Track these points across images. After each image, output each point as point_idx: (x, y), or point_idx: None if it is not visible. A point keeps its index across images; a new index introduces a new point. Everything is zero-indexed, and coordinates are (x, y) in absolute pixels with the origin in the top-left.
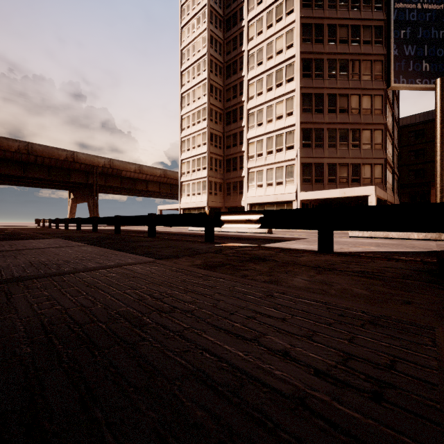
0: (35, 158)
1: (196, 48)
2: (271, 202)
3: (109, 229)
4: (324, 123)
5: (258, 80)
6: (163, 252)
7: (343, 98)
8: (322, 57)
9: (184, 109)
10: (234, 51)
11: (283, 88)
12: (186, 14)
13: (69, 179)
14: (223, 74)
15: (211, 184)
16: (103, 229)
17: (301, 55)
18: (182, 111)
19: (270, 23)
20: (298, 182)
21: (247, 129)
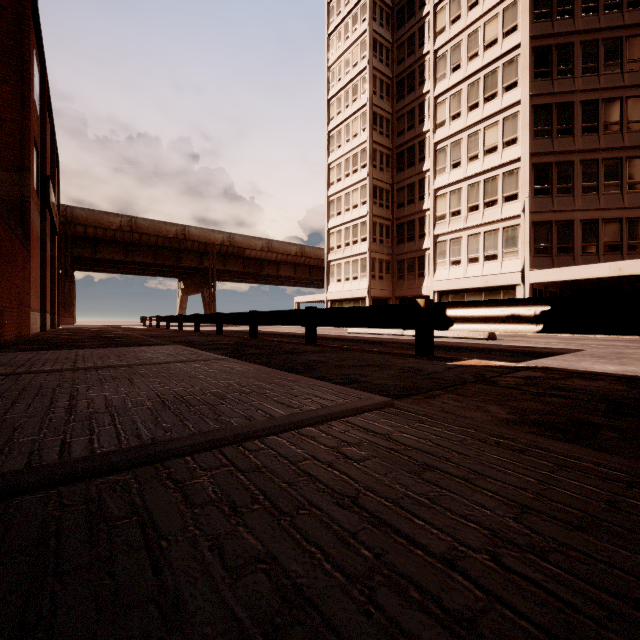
0: (139, 237)
1: (351, 61)
2: (476, 289)
3: (233, 331)
4: (574, 151)
5: (452, 95)
6: (374, 377)
7: (611, 106)
8: (572, 41)
9: (332, 154)
10: (409, 57)
11: (498, 101)
12: (336, 14)
13: (179, 263)
14: (391, 95)
15: (374, 262)
16: (225, 330)
17: (531, 42)
18: (330, 157)
19: (475, 1)
20: (526, 254)
21: (433, 174)
